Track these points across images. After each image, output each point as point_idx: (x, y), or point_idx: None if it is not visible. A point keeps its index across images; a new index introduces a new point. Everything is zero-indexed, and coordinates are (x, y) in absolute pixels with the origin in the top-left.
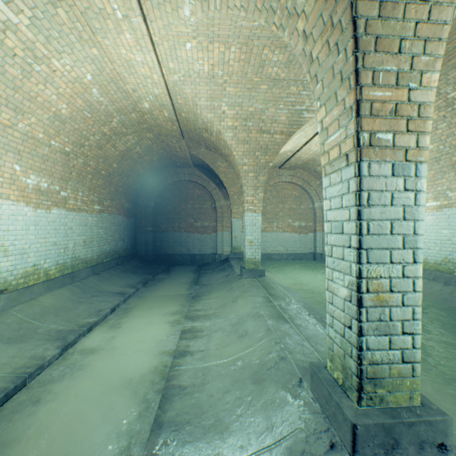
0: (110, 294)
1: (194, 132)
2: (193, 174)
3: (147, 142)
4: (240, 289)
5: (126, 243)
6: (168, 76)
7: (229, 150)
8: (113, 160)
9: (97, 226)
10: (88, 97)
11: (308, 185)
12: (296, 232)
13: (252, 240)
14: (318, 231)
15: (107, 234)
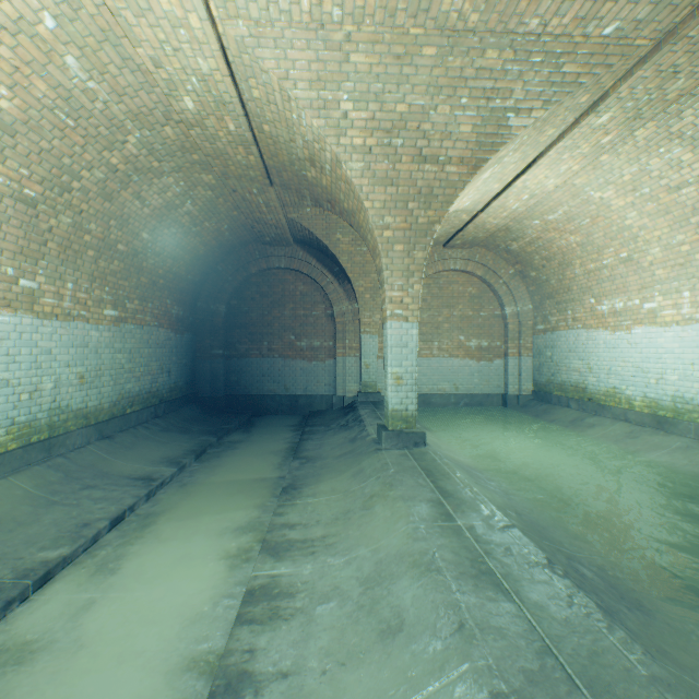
0: (122, 481)
1: (291, 170)
2: (294, 256)
3: (206, 192)
4: (379, 477)
5: (175, 377)
6: (224, 24)
7: (357, 200)
8: (141, 225)
9: (112, 347)
10: (59, 76)
11: (495, 276)
12: (473, 358)
13: (401, 375)
14: (512, 355)
15: (135, 361)
